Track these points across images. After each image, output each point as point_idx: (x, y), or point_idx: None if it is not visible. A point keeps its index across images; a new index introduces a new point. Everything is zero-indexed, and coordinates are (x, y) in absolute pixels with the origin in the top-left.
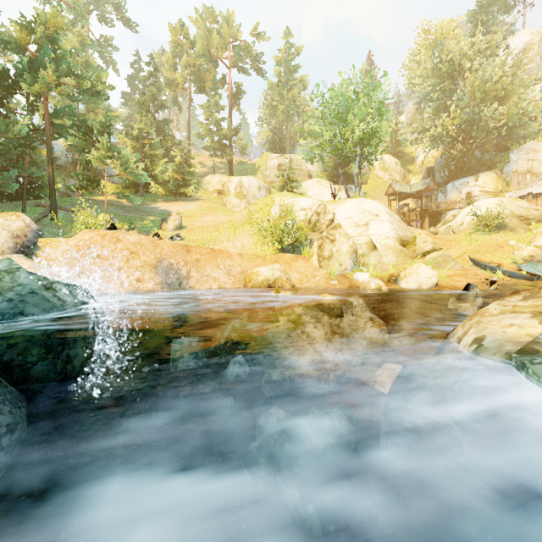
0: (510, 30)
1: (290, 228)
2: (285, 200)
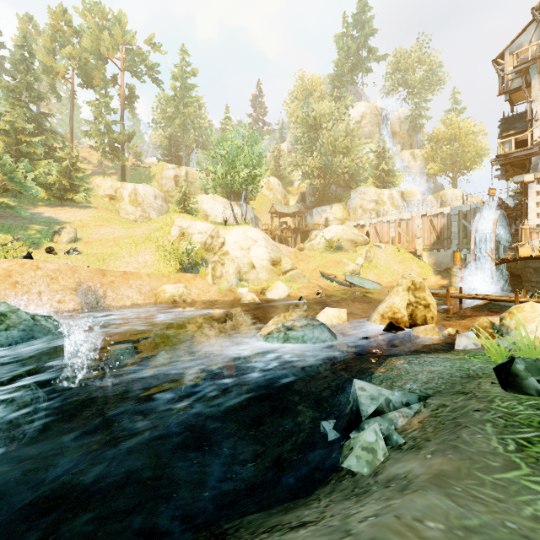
0: (351, 104)
1: (190, 252)
2: (184, 222)
